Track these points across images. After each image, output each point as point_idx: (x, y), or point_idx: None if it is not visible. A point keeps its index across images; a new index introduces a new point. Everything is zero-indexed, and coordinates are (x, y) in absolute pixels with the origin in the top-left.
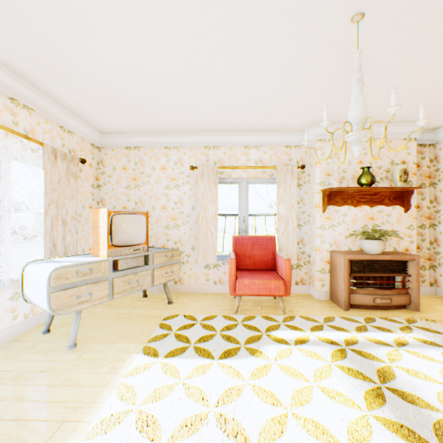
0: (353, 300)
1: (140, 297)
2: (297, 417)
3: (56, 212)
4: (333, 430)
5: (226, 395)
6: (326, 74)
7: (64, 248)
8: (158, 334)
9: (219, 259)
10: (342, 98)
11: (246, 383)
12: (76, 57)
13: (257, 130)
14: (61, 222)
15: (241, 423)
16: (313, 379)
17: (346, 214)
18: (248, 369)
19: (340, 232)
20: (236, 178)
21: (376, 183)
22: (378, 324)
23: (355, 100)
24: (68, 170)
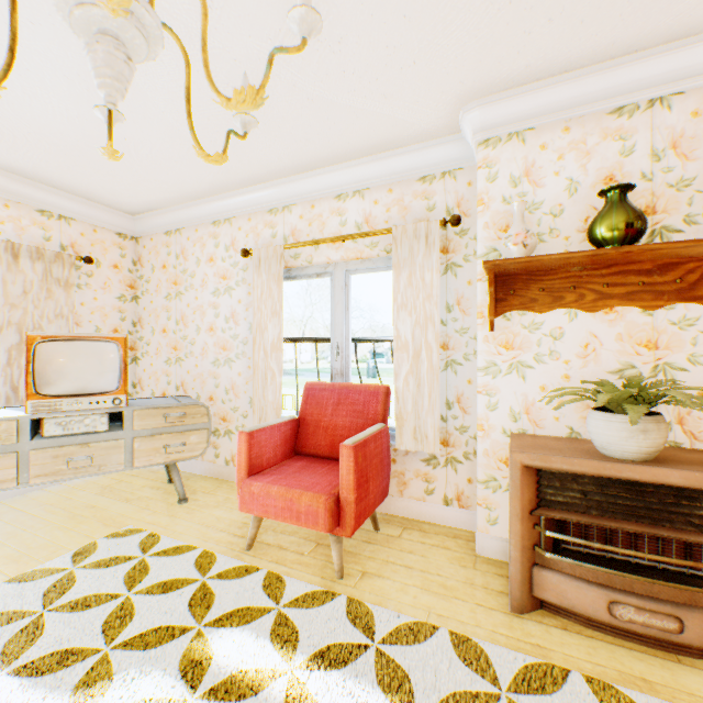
0: (543, 589)
1: (164, 482)
2: None
3: (18, 340)
4: None
5: None
6: None
7: None
8: (53, 566)
9: None
10: None
11: None
12: None
13: (349, 155)
14: None
15: None
16: None
17: (562, 332)
18: None
19: (542, 382)
20: (325, 264)
21: (671, 235)
22: None
23: None
24: (47, 275)
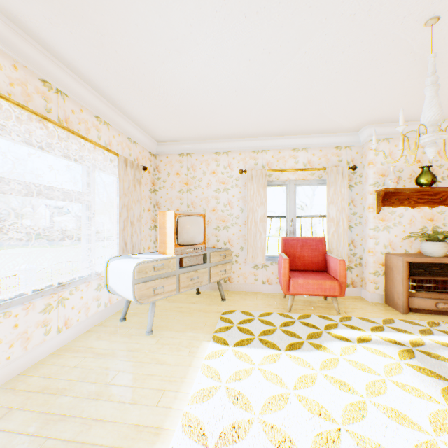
0: (412, 304)
1: (194, 294)
2: (375, 404)
3: (126, 215)
4: (415, 419)
5: (301, 381)
6: (389, 75)
7: (131, 246)
8: (222, 326)
9: (266, 259)
10: (402, 97)
11: (317, 372)
12: (155, 78)
13: (306, 132)
14: (130, 223)
15: (322, 405)
16: (383, 374)
17: (402, 215)
18: (316, 361)
19: (395, 233)
20: (284, 180)
21: (437, 183)
22: (443, 329)
23: (429, 102)
24: (134, 177)
